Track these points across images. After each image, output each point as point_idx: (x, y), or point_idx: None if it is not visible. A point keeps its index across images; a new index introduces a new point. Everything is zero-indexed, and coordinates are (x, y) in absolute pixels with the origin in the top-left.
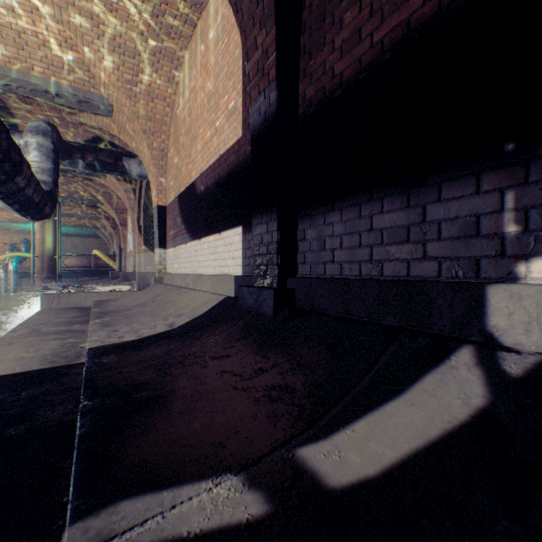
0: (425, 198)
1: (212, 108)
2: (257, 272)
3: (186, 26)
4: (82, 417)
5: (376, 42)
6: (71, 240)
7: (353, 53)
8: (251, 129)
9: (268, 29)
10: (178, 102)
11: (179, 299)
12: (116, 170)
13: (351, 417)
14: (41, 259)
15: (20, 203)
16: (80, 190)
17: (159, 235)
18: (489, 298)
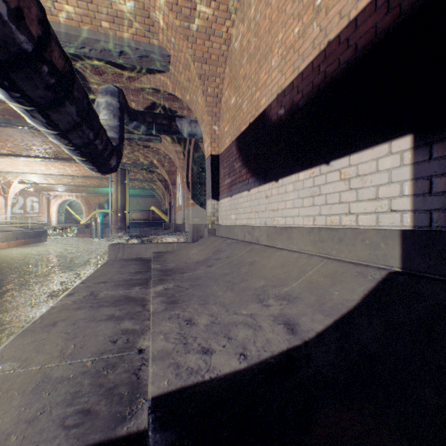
0: None
1: None
2: None
3: None
4: None
5: None
6: (136, 199)
7: None
8: None
9: None
10: (235, 34)
11: (258, 261)
12: (170, 130)
13: None
14: (116, 214)
15: (83, 148)
16: (142, 157)
17: (212, 186)
18: None
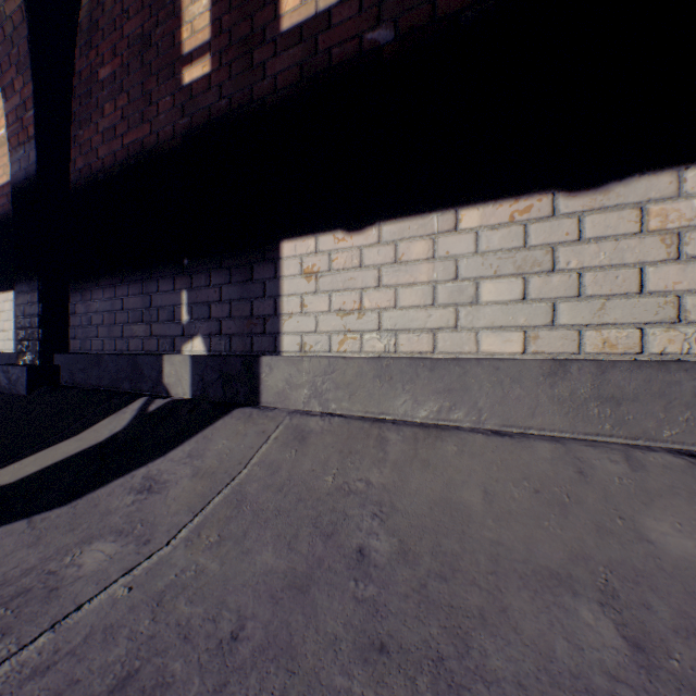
0: (152, 289)
1: None
2: (21, 348)
3: None
4: None
5: (126, 145)
6: None
7: (112, 145)
8: (12, 181)
9: (27, 80)
10: None
11: None
12: None
13: (28, 457)
14: None
15: None
16: None
17: None
18: (168, 365)
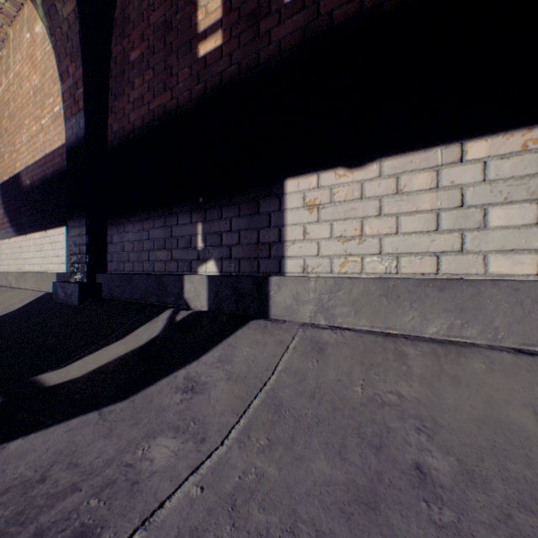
0: (173, 222)
1: (38, 104)
2: (72, 269)
3: (8, 5)
4: None
5: (152, 110)
6: None
7: (140, 111)
8: (66, 143)
9: (78, 65)
10: (0, 80)
11: None
12: None
13: (88, 356)
14: None
15: None
16: None
17: None
18: (187, 283)
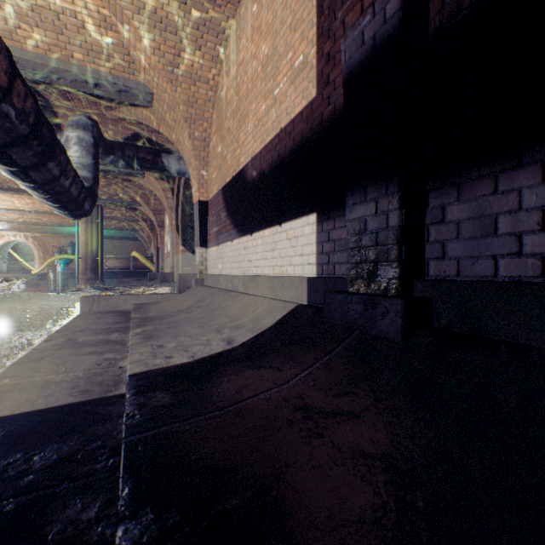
0: None
1: (268, 75)
2: (355, 272)
3: None
4: None
5: None
6: (112, 242)
7: None
8: (343, 72)
9: None
10: (222, 84)
11: (230, 305)
12: (155, 167)
13: None
14: (85, 261)
15: (57, 196)
16: (120, 192)
17: (200, 233)
18: None
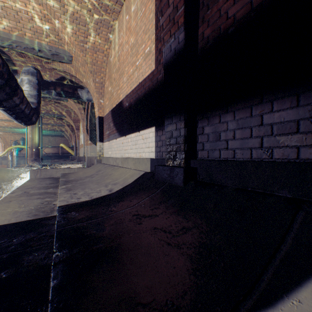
0: None
1: (133, 54)
2: (168, 156)
3: (117, 5)
4: (54, 268)
5: None
6: (48, 138)
7: None
8: (163, 62)
9: None
10: (111, 53)
11: (113, 173)
12: (74, 96)
13: (289, 285)
14: (31, 149)
15: (17, 114)
16: (53, 109)
17: (99, 134)
18: None
